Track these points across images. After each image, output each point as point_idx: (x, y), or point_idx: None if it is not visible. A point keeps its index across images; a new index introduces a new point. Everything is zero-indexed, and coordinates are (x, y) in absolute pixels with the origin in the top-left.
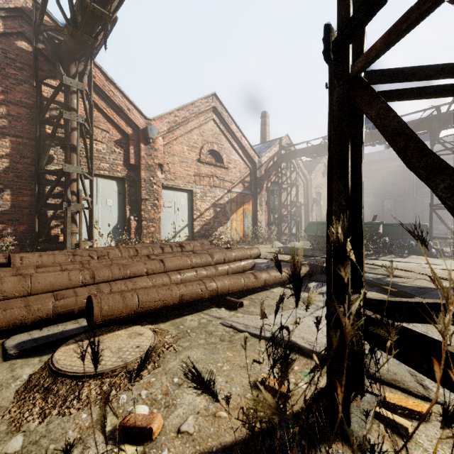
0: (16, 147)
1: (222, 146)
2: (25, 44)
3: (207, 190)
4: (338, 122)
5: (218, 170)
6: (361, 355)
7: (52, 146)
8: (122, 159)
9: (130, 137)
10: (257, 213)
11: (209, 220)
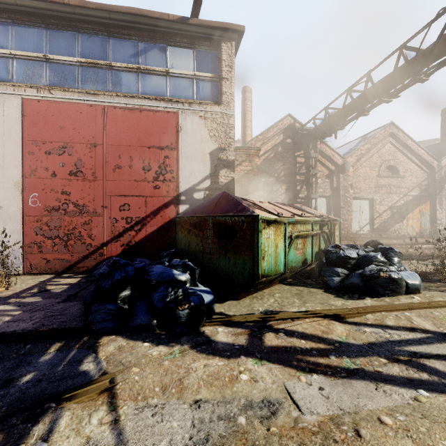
0: (287, 188)
1: (398, 160)
2: (289, 140)
3: (384, 197)
4: None
5: (394, 180)
6: None
7: (298, 185)
8: (329, 185)
9: (333, 171)
10: (435, 212)
11: (386, 219)
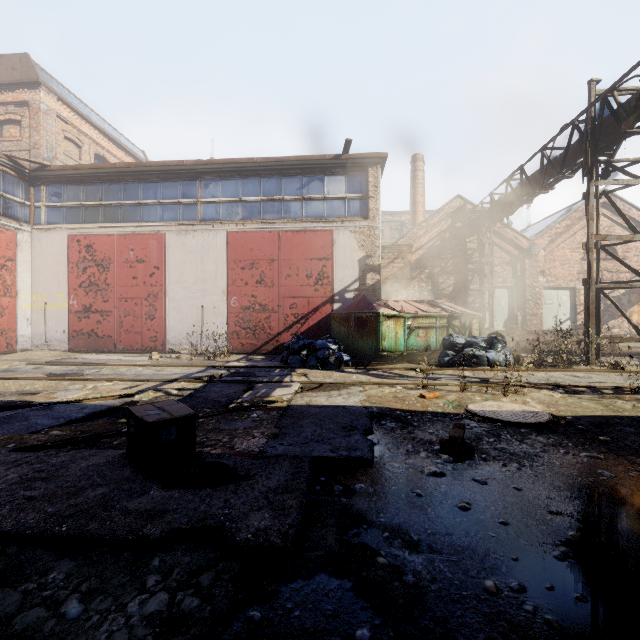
0: (456, 279)
1: None
2: (459, 224)
3: None
4: (585, 299)
5: (609, 263)
6: (599, 351)
7: (471, 275)
8: (511, 273)
9: (517, 257)
10: None
11: None
